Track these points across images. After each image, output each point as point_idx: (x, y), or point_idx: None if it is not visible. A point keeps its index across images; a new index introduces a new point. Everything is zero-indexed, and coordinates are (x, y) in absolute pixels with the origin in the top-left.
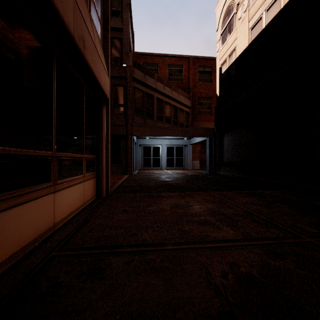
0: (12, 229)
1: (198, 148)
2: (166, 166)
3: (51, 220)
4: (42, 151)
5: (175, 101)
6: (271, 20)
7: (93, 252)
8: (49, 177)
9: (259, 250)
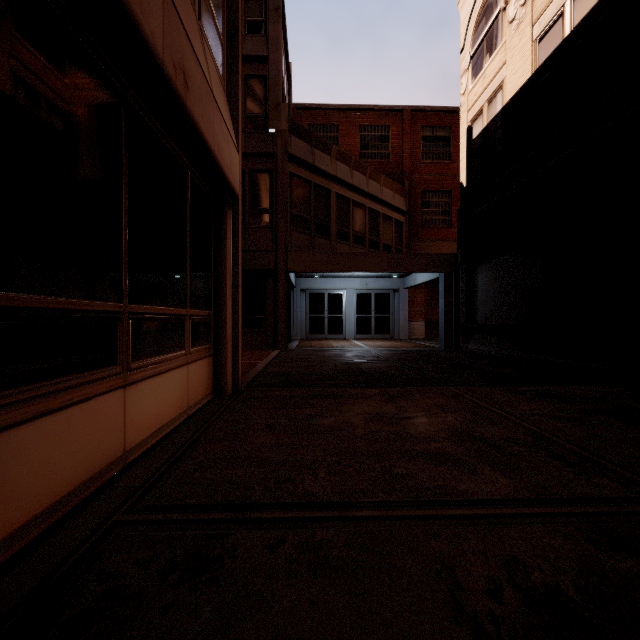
0: (33, 464)
1: (422, 296)
2: (356, 333)
3: (118, 443)
4: (98, 301)
5: (374, 201)
6: (585, 17)
7: (199, 518)
8: (114, 355)
9: (573, 528)
